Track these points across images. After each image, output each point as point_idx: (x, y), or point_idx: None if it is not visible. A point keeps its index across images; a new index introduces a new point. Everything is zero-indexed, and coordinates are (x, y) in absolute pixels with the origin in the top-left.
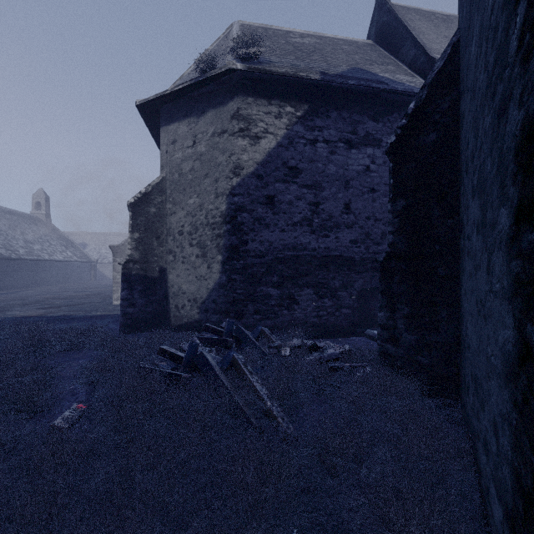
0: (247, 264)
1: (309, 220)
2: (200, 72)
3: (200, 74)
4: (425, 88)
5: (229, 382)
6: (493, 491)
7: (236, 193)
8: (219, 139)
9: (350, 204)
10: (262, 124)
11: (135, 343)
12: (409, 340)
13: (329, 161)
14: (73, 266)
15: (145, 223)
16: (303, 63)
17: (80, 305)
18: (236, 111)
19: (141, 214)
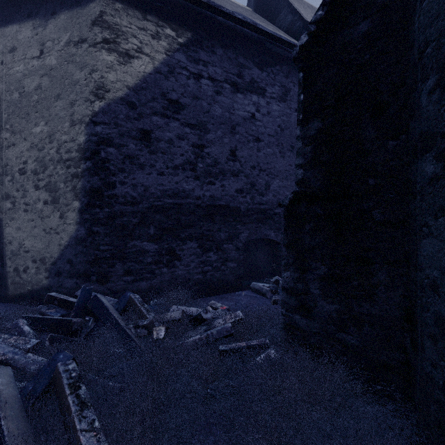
0: (114, 212)
1: (192, 164)
2: None
3: None
4: None
5: None
6: None
7: (99, 120)
8: (75, 50)
9: (236, 150)
10: (135, 41)
11: None
12: (327, 310)
13: (214, 101)
14: None
15: None
16: None
17: None
18: (99, 15)
19: None
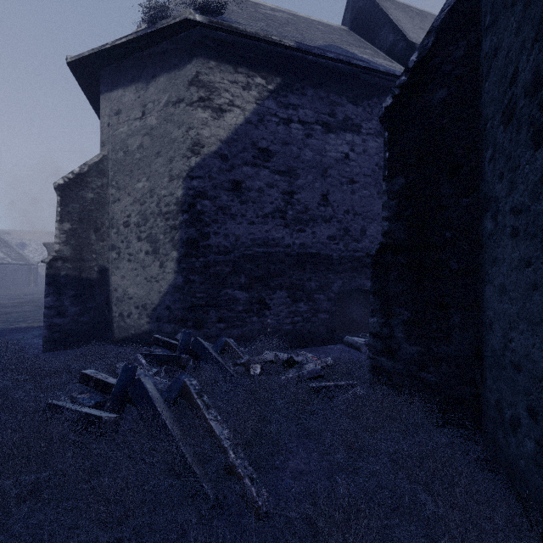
0: (208, 261)
1: (282, 212)
2: (149, 23)
3: (149, 25)
4: (432, 33)
5: (173, 424)
6: None
7: (195, 175)
8: (173, 110)
9: (327, 195)
10: (227, 95)
11: (52, 366)
12: (410, 351)
13: (304, 145)
14: (6, 269)
15: (79, 211)
16: (275, 31)
17: (3, 315)
18: (195, 76)
19: (73, 200)
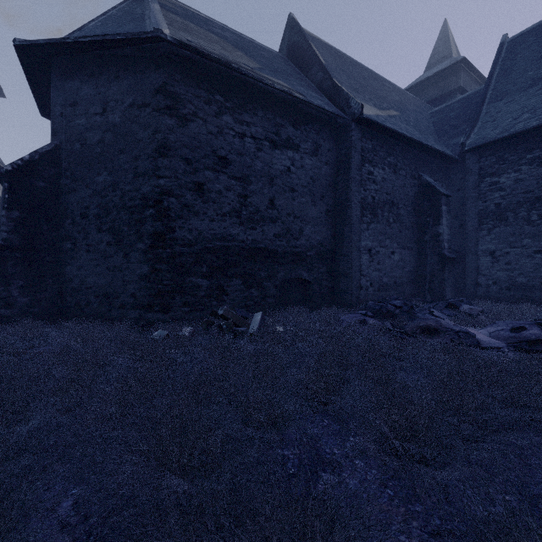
0: None
1: None
2: None
3: None
4: (38, 154)
5: None
6: (131, 312)
7: None
8: None
9: None
10: None
11: None
12: (24, 301)
13: None
14: None
15: None
16: None
17: None
18: None
19: None
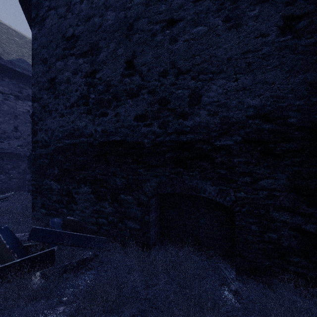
0: None
1: None
2: None
3: None
4: None
5: None
6: None
7: None
8: None
9: (18, 127)
10: None
11: None
12: None
13: (3, 103)
14: None
15: None
16: None
17: None
18: None
19: None
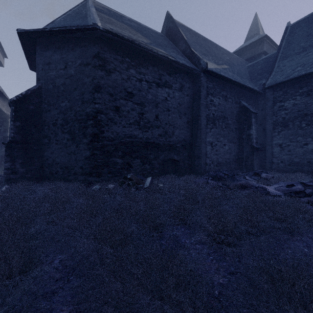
0: None
1: None
2: None
3: None
4: (30, 91)
5: None
6: (80, 177)
7: None
8: None
9: None
10: None
11: None
12: (22, 170)
13: None
14: None
15: None
16: None
17: None
18: None
19: None
